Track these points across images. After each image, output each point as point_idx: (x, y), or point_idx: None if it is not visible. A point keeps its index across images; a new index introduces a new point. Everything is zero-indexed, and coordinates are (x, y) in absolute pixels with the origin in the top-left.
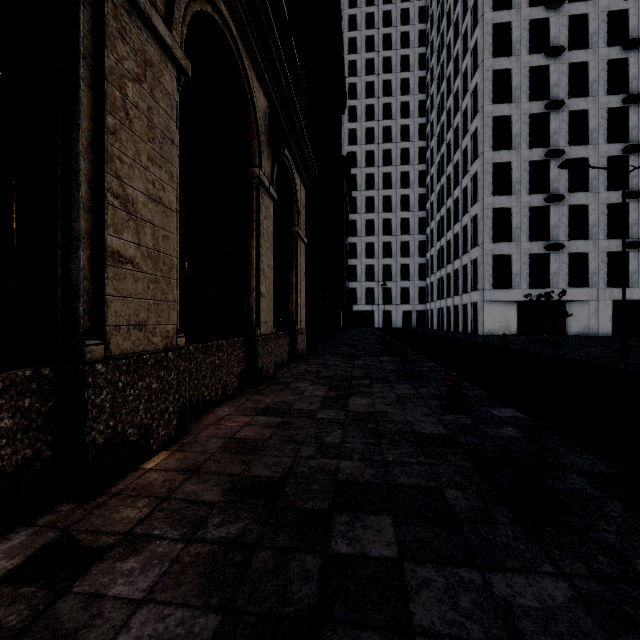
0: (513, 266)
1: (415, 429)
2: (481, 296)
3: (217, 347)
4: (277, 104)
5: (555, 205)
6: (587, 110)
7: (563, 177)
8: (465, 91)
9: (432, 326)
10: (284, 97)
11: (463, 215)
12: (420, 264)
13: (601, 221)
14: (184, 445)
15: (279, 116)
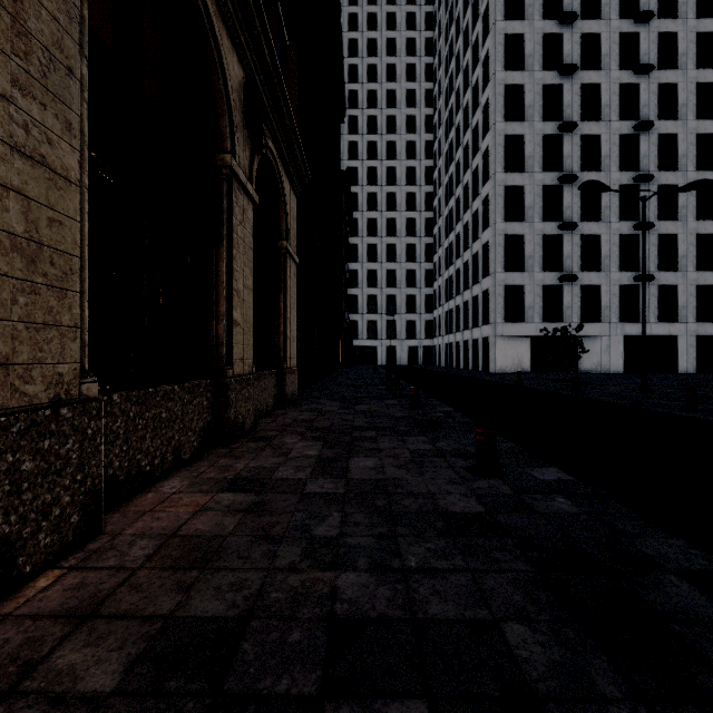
0: (526, 298)
1: (441, 506)
2: (493, 330)
3: (164, 394)
4: (258, 79)
5: (568, 234)
6: (599, 135)
7: (576, 204)
8: (475, 106)
9: (440, 363)
10: (267, 71)
11: (473, 242)
12: (427, 295)
13: (613, 252)
14: (89, 555)
15: (261, 96)
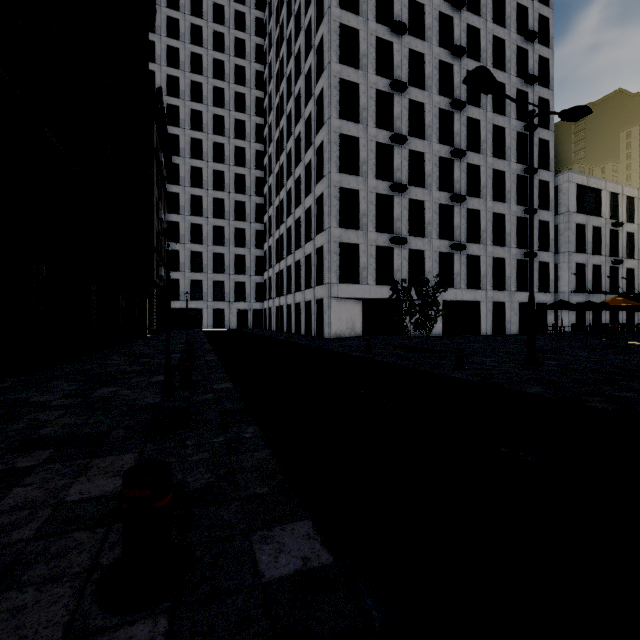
0: (361, 258)
1: None
2: (328, 291)
3: None
4: None
5: (398, 196)
6: (423, 104)
7: (405, 168)
8: (308, 51)
9: (270, 327)
10: None
11: (306, 196)
12: (257, 256)
13: (434, 220)
14: None
15: None
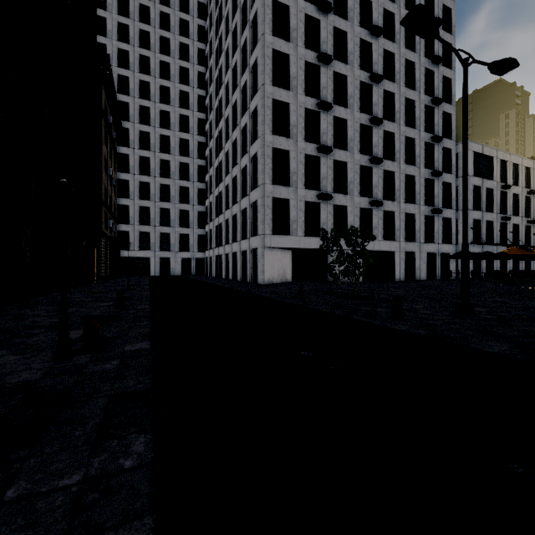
0: (291, 212)
1: None
2: (262, 241)
3: None
4: None
5: (324, 157)
6: (346, 77)
7: (330, 132)
8: (244, 26)
9: (211, 274)
10: None
11: (242, 157)
12: (199, 212)
13: (356, 179)
14: None
15: None
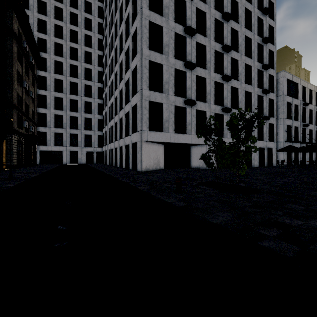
0: (164, 113)
1: None
2: (140, 136)
3: None
4: None
5: (189, 72)
6: (205, 13)
7: (193, 53)
8: None
9: (106, 162)
10: None
11: (126, 73)
12: (99, 119)
13: (212, 91)
14: None
15: None
